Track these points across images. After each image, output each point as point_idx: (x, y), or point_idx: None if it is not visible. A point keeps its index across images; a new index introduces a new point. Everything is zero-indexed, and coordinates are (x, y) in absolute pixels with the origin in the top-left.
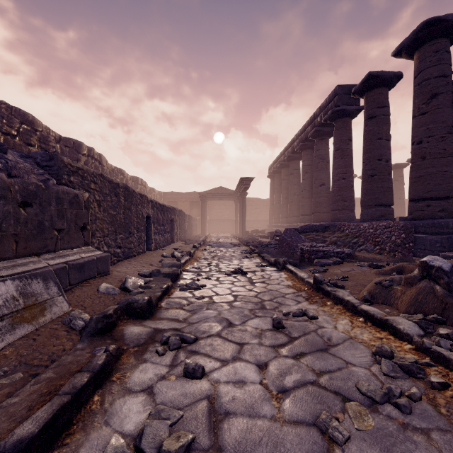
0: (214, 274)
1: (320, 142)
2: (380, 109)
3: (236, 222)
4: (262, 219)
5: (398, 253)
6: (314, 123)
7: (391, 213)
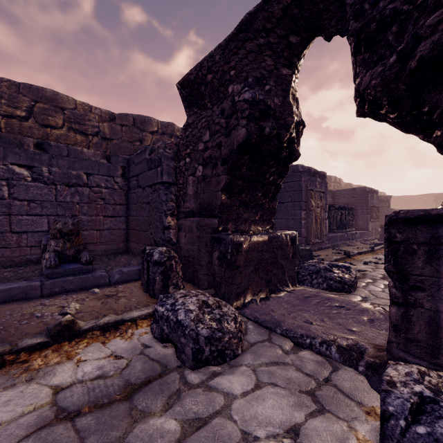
0: None
1: None
2: None
3: None
4: None
5: None
6: None
7: None
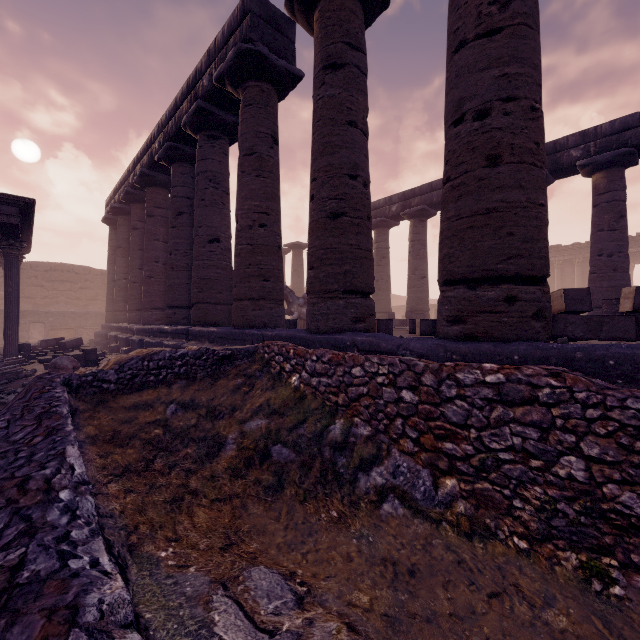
0: None
1: (209, 142)
2: (352, 50)
3: None
4: (94, 311)
5: (632, 570)
6: (196, 92)
7: (374, 312)
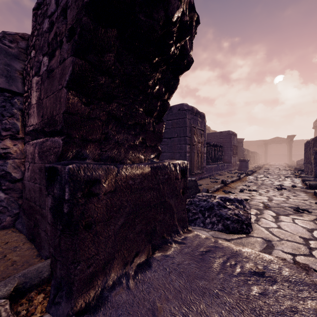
0: (271, 168)
1: None
2: None
3: (288, 156)
4: None
5: None
6: None
7: None
